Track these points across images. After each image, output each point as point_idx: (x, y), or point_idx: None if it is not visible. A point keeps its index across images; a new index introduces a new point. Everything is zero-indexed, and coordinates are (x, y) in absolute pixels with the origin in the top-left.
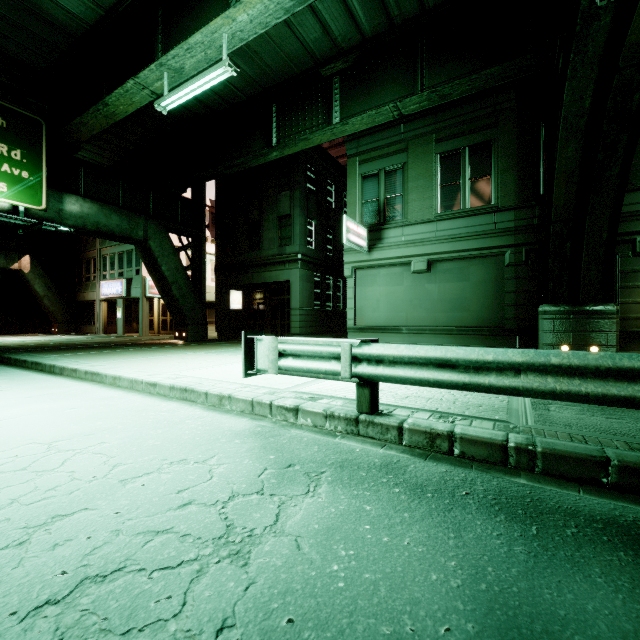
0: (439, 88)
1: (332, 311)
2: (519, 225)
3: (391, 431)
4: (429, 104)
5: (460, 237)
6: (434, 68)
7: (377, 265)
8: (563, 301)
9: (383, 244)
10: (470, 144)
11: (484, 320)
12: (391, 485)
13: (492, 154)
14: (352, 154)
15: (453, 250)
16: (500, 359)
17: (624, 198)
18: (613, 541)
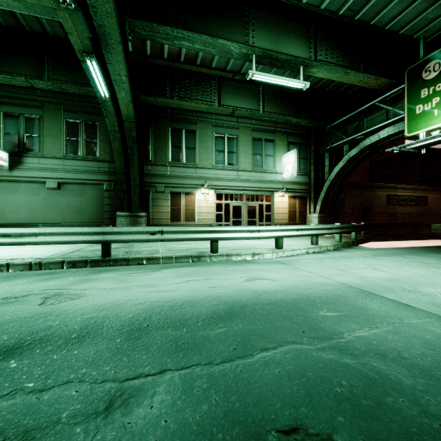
0: (59, 84)
1: None
2: (111, 171)
3: None
4: (54, 89)
5: (79, 171)
6: (56, 69)
7: (18, 180)
8: (126, 210)
9: (23, 166)
10: (85, 120)
11: (94, 219)
12: None
13: (97, 130)
14: None
15: (75, 178)
16: (29, 232)
17: (152, 167)
18: (36, 275)
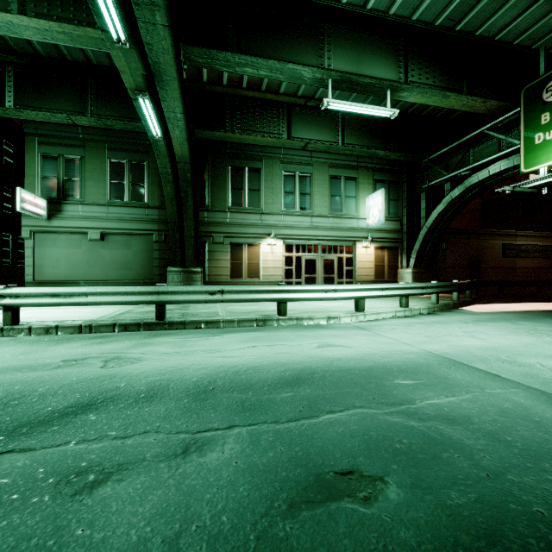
0: (103, 119)
1: (11, 267)
2: (161, 218)
3: (25, 331)
4: (98, 125)
5: (125, 220)
6: (100, 103)
7: (57, 231)
8: (179, 265)
9: (63, 215)
10: (132, 159)
11: (141, 276)
12: (10, 343)
13: (146, 171)
14: (31, 133)
15: (120, 228)
16: (79, 291)
17: (209, 214)
18: (89, 338)
